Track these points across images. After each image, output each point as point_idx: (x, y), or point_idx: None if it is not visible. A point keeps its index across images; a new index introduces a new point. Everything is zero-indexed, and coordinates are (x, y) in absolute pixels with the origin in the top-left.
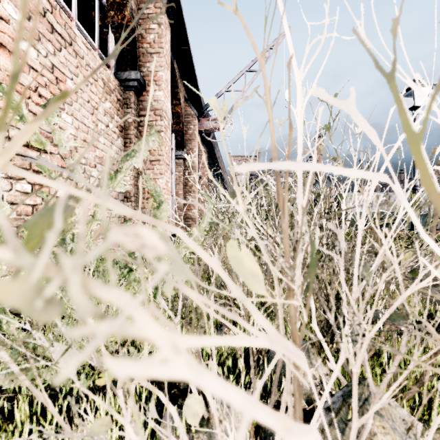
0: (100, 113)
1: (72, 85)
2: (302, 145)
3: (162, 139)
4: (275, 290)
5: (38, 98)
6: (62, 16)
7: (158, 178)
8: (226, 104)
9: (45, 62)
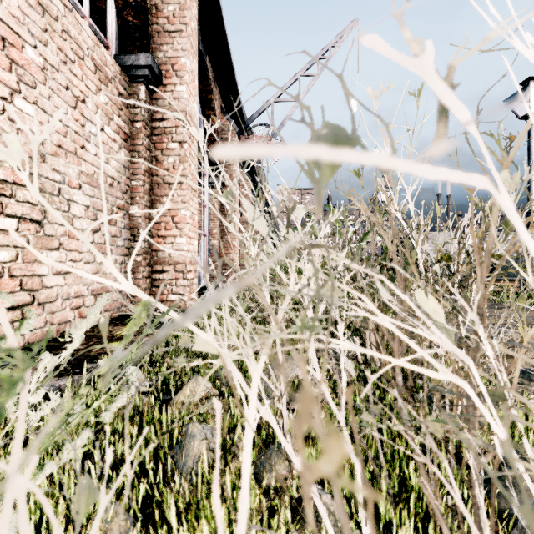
0: (88, 108)
1: (35, 57)
2: None
3: (185, 154)
4: None
5: None
6: None
7: (179, 208)
8: None
9: None
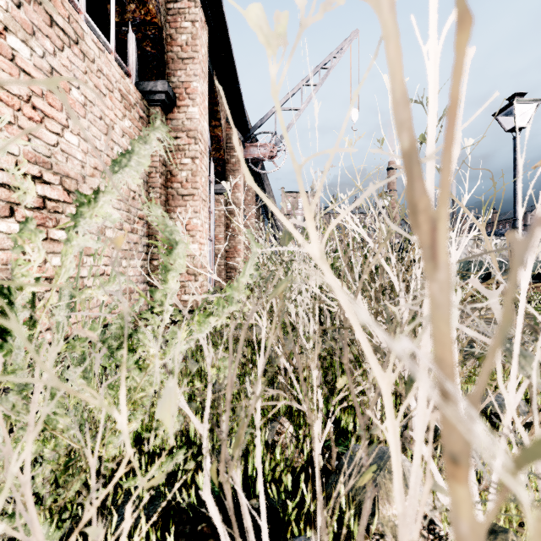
0: (116, 133)
1: (79, 96)
2: (435, 121)
3: (197, 168)
4: (385, 421)
5: (32, 111)
6: (64, 5)
7: (192, 217)
8: (283, 20)
9: (42, 64)
